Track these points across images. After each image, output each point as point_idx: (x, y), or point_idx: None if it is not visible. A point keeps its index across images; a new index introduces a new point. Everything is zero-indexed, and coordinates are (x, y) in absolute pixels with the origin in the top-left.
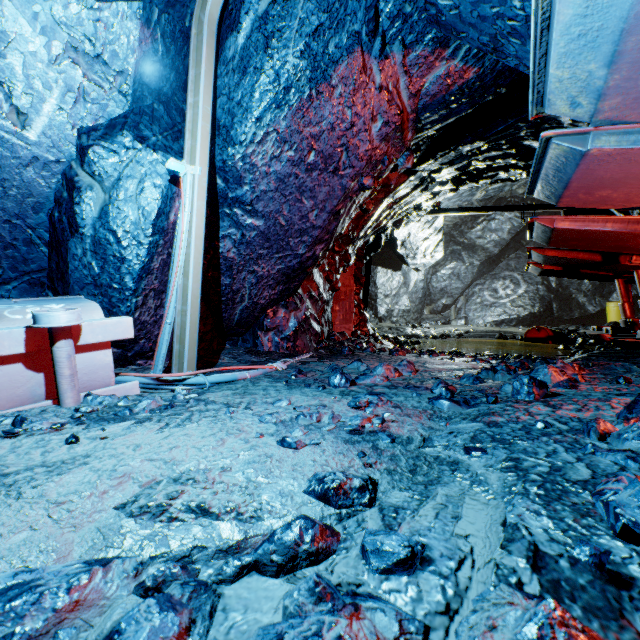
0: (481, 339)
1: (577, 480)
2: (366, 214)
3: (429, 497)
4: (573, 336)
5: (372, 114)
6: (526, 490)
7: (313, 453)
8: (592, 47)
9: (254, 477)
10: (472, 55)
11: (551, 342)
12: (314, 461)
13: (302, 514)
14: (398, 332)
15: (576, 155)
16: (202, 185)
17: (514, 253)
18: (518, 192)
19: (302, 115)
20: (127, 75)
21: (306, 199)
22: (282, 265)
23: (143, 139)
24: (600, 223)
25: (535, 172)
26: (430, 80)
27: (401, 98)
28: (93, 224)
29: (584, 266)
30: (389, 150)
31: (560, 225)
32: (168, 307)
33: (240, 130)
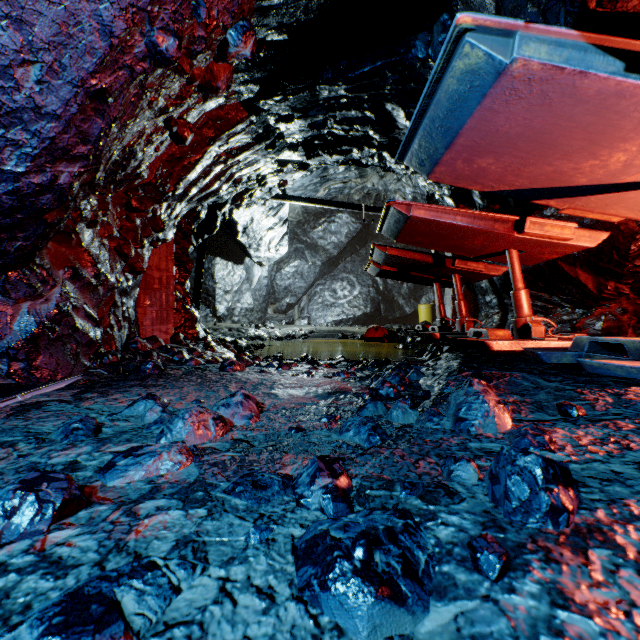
0: (326, 339)
1: None
2: (186, 157)
3: None
4: (402, 334)
5: None
6: None
7: None
8: None
9: None
10: None
11: (387, 341)
12: None
13: None
14: (240, 333)
15: (490, 74)
16: None
17: (350, 257)
18: (355, 198)
19: None
20: None
21: None
22: None
23: None
24: (451, 215)
25: (419, 115)
26: None
27: None
28: None
29: (416, 268)
30: None
31: (416, 213)
32: None
33: None
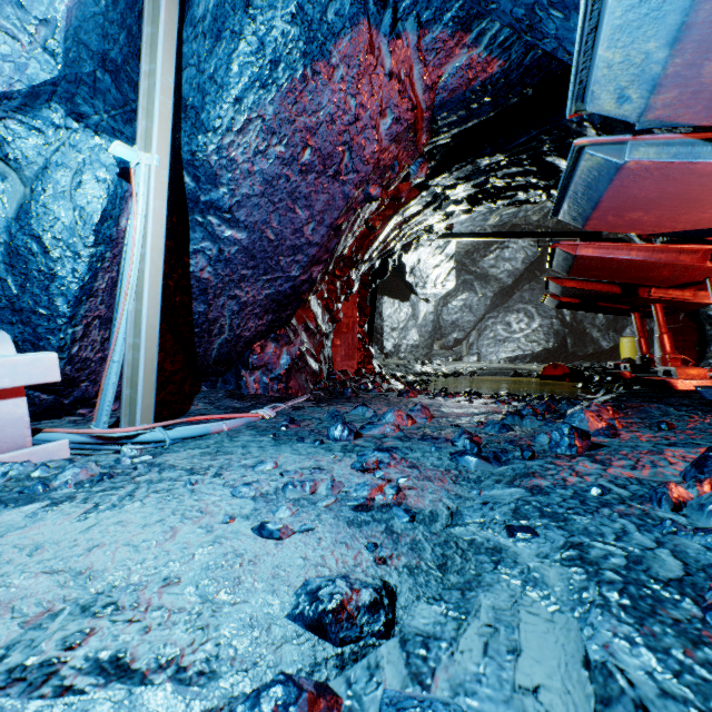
0: (495, 377)
1: (668, 579)
2: (372, 233)
3: (470, 613)
4: (590, 373)
5: (381, 107)
6: (605, 599)
7: (304, 545)
8: (655, 17)
9: (213, 593)
10: (497, 44)
11: (568, 380)
12: (305, 559)
13: (280, 673)
14: (406, 370)
15: (611, 168)
16: (161, 180)
17: (528, 284)
18: (532, 219)
19: (294, 100)
20: (55, 26)
21: (300, 208)
22: (271, 289)
23: (80, 116)
24: (624, 251)
25: (563, 189)
26: (449, 71)
27: (415, 91)
28: (7, 227)
29: (602, 299)
30: (400, 154)
31: (583, 252)
32: (115, 340)
33: (213, 113)
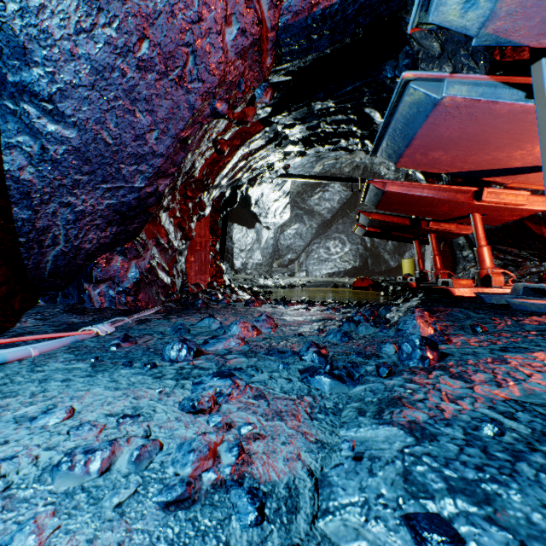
0: (320, 288)
1: None
2: (221, 160)
3: None
4: (386, 284)
5: (226, 11)
6: None
7: None
8: None
9: None
10: None
11: (372, 289)
12: None
13: None
14: (252, 283)
15: (429, 104)
16: None
17: (342, 219)
18: (345, 170)
19: None
20: None
21: (141, 112)
22: (113, 200)
23: None
24: (419, 189)
25: (384, 126)
26: None
27: (260, 4)
28: None
29: (396, 229)
30: (246, 73)
31: (390, 188)
32: None
33: None
